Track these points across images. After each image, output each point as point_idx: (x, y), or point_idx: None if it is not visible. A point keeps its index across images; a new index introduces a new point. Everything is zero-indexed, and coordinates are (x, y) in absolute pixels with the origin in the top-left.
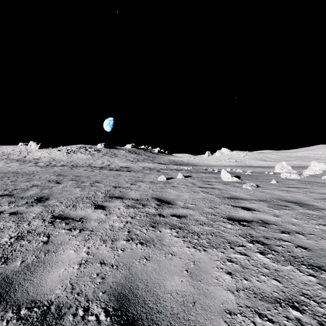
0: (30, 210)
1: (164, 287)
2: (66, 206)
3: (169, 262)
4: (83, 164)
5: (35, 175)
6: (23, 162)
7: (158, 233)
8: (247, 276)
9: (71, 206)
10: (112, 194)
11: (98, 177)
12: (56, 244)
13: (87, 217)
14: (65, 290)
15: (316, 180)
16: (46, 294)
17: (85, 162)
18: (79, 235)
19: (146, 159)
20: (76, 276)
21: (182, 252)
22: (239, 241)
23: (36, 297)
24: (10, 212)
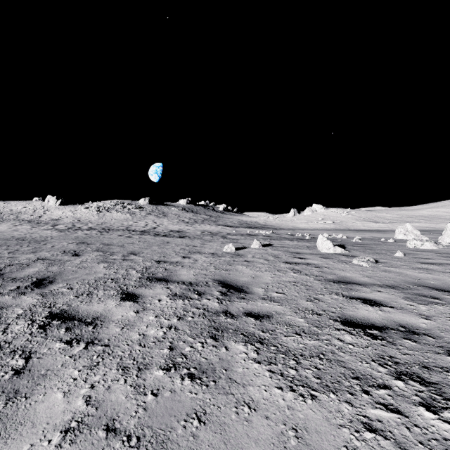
0: (18, 302)
1: None
2: (77, 295)
3: (245, 430)
4: (118, 226)
5: (47, 243)
6: (36, 224)
7: (223, 351)
8: None
9: (84, 295)
10: (153, 273)
11: (136, 245)
12: (36, 377)
13: (105, 317)
14: None
15: None
16: None
17: (122, 224)
18: (82, 355)
19: (207, 220)
20: None
21: (270, 402)
22: (374, 373)
23: None
24: None
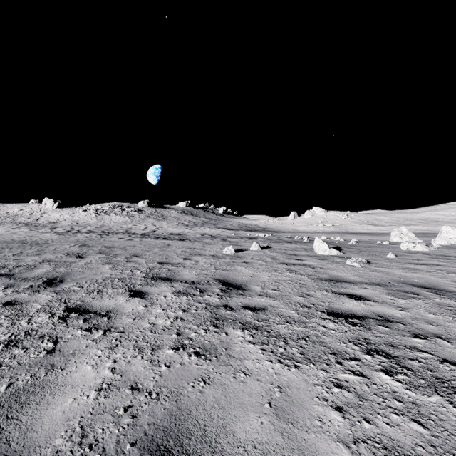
0: (35, 299)
1: (233, 434)
2: (88, 292)
3: (240, 388)
4: (118, 229)
5: (49, 245)
6: (34, 227)
7: (223, 336)
8: (369, 415)
9: (94, 292)
10: (157, 274)
11: (137, 248)
12: (66, 355)
13: (117, 310)
14: (70, 438)
15: (453, 253)
16: (38, 447)
17: (121, 227)
18: (102, 339)
19: (206, 223)
20: (90, 413)
21: (261, 370)
22: (349, 350)
23: (21, 452)
24: (5, 302)
